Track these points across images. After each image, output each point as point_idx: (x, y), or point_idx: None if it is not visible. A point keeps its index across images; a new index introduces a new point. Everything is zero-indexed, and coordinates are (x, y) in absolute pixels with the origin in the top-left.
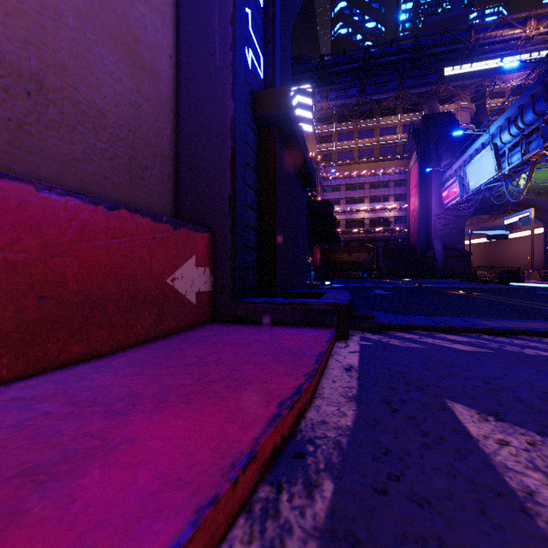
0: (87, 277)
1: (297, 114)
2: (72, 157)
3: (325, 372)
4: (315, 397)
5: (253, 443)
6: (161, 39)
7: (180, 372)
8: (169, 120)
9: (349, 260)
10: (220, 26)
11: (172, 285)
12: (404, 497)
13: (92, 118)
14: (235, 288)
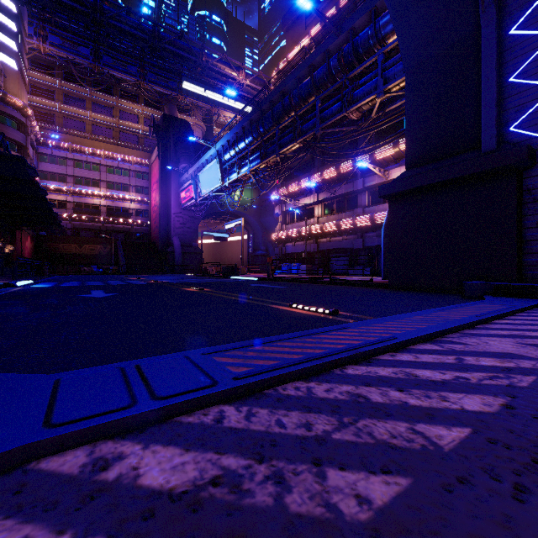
0: None
1: None
2: None
3: None
4: None
5: None
6: None
7: None
8: None
9: (79, 252)
10: None
11: None
12: None
13: None
14: None
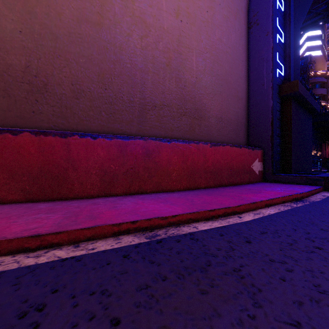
0: (236, 165)
1: (306, 46)
2: (226, 134)
3: (313, 195)
4: (308, 197)
5: (291, 194)
6: (243, 86)
7: (265, 188)
8: (245, 111)
9: None
10: (266, 74)
11: (252, 168)
12: (326, 205)
13: (229, 122)
14: (273, 170)
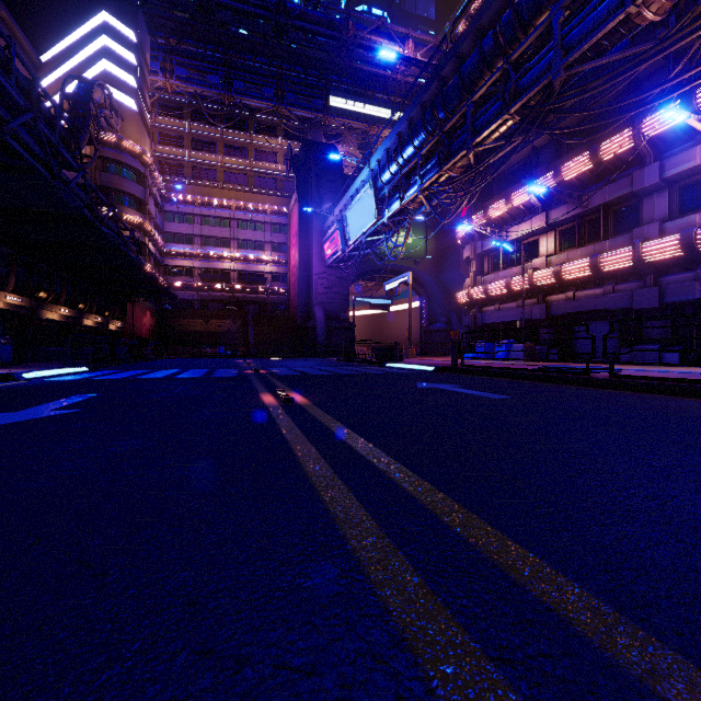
0: None
1: (103, 67)
2: None
3: None
4: None
5: None
6: None
7: None
8: None
9: (205, 330)
10: None
11: None
12: None
13: None
14: None
